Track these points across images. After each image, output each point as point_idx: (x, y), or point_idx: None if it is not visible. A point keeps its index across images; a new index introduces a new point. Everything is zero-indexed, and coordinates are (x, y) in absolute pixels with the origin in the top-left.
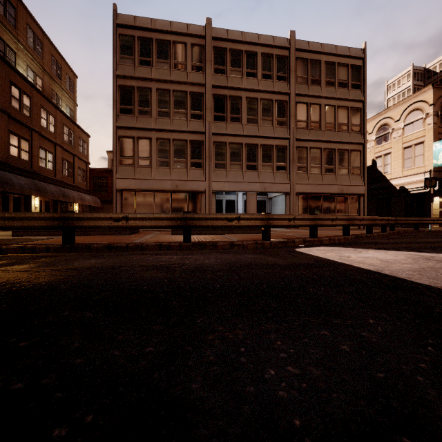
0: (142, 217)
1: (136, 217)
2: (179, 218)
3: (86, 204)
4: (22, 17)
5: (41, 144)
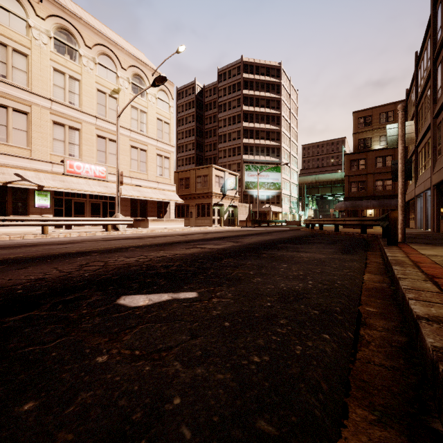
0: None
1: None
2: None
3: None
4: None
5: None
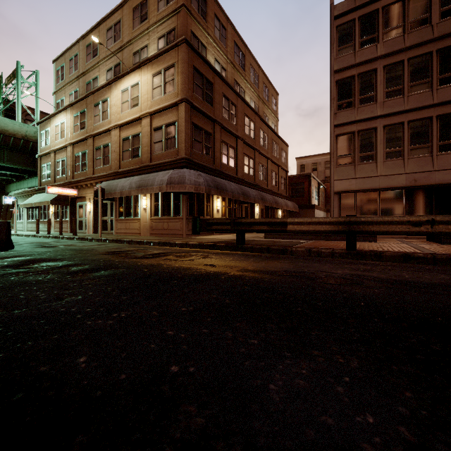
0: None
1: (449, 220)
2: None
3: (289, 209)
4: (247, 60)
5: (259, 161)
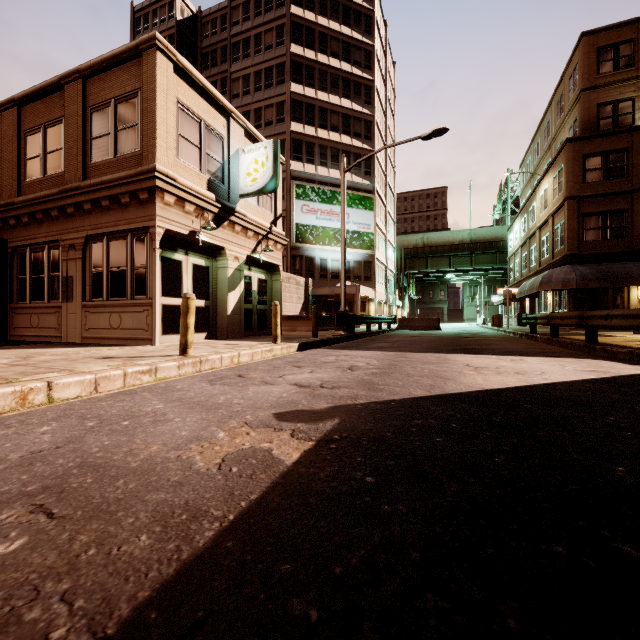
0: (566, 316)
1: (564, 316)
2: (579, 317)
3: None
4: None
5: None
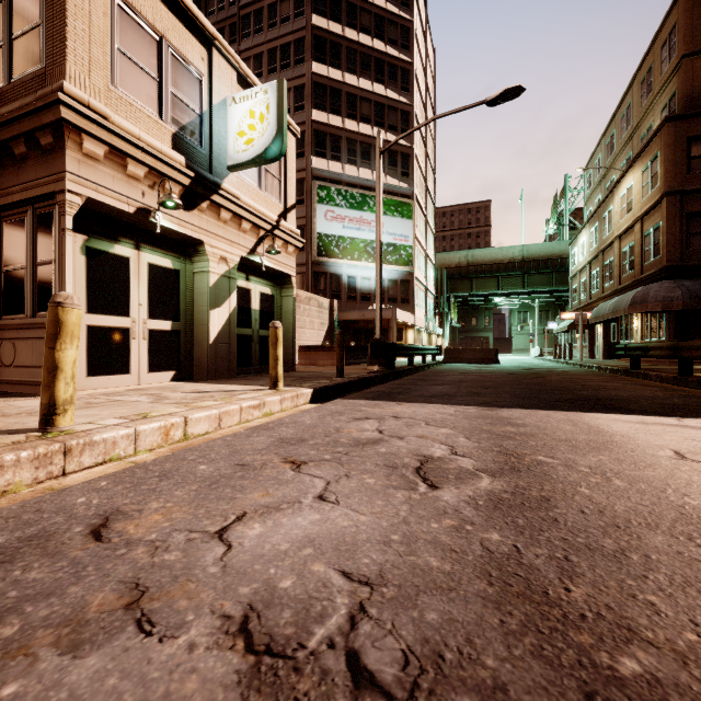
0: None
1: None
2: None
3: None
4: None
5: None
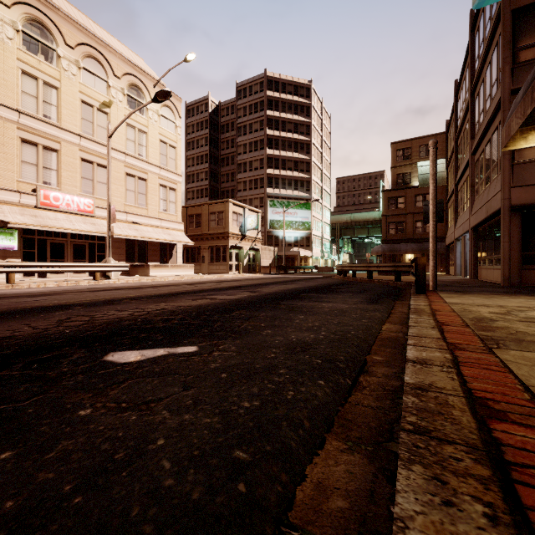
0: None
1: None
2: None
3: None
4: None
5: None
